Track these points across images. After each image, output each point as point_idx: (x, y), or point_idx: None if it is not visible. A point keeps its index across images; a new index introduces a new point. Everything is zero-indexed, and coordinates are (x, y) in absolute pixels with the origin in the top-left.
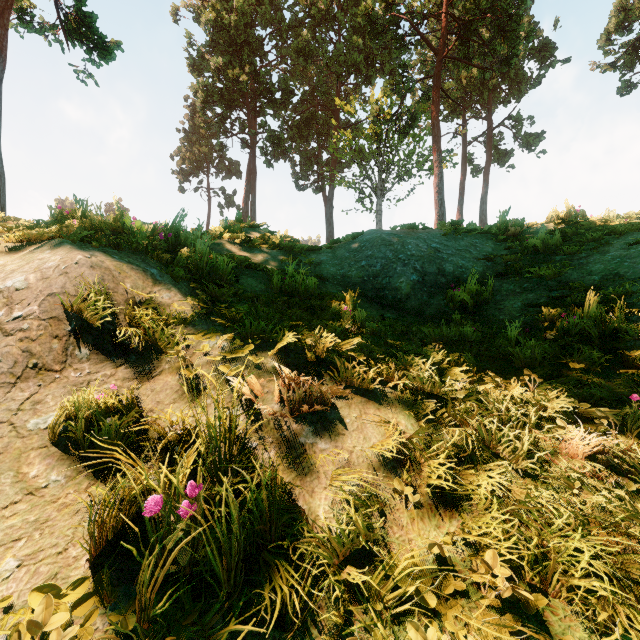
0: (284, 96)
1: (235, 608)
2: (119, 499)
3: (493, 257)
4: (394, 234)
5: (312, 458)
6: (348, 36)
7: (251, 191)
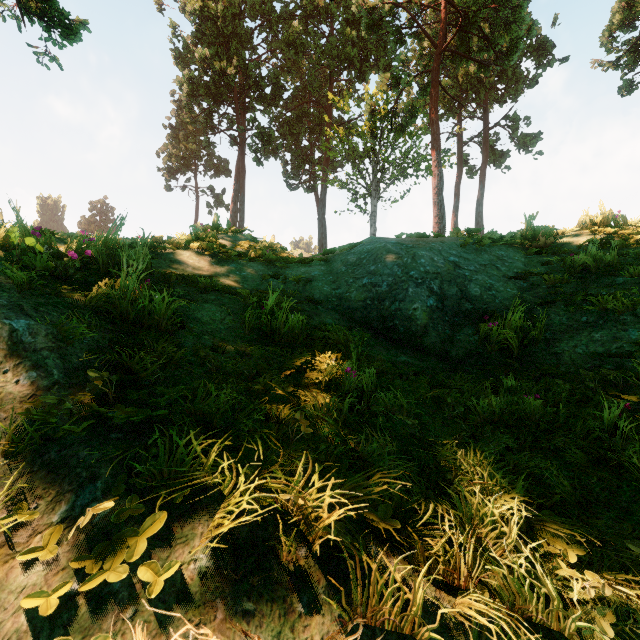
0: (274, 91)
1: None
2: None
3: (528, 275)
4: (401, 244)
5: None
6: (341, 29)
7: (240, 190)
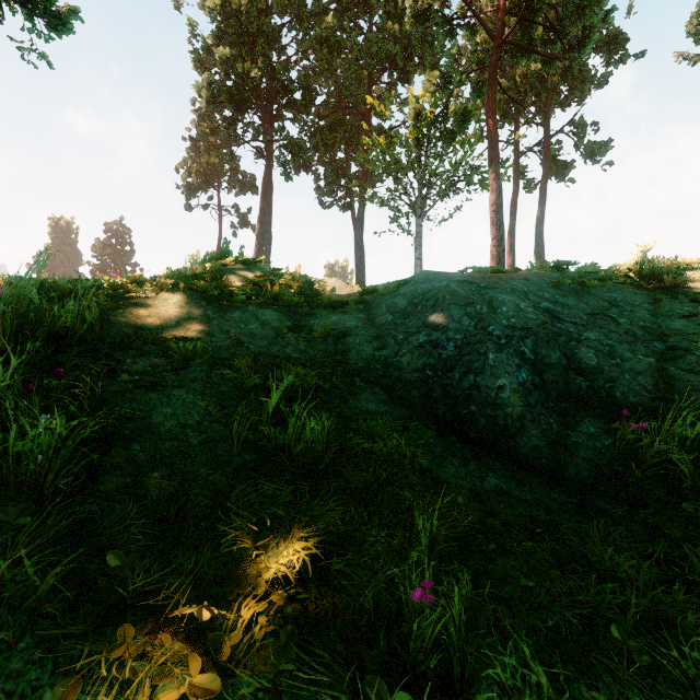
0: (305, 96)
1: None
2: None
3: (665, 333)
4: (470, 282)
5: None
6: (381, 24)
7: (266, 209)
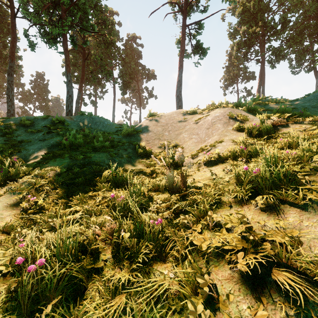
0: (283, 26)
1: (265, 136)
2: (247, 129)
3: None
4: None
5: (280, 130)
6: None
7: (261, 84)
